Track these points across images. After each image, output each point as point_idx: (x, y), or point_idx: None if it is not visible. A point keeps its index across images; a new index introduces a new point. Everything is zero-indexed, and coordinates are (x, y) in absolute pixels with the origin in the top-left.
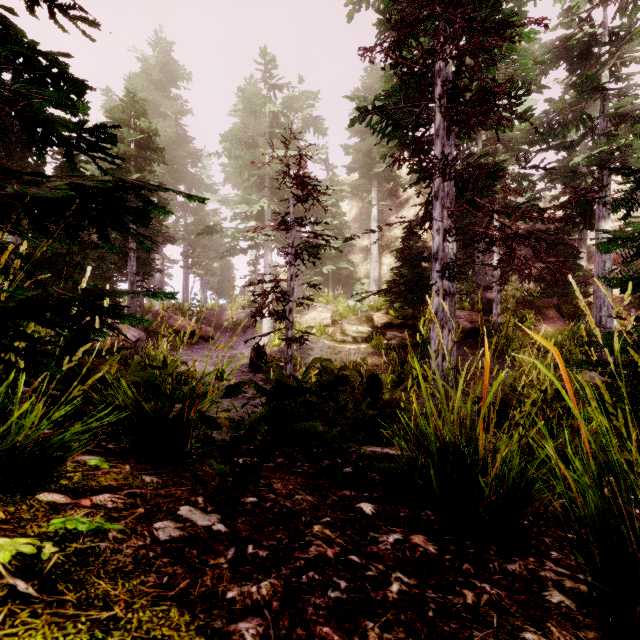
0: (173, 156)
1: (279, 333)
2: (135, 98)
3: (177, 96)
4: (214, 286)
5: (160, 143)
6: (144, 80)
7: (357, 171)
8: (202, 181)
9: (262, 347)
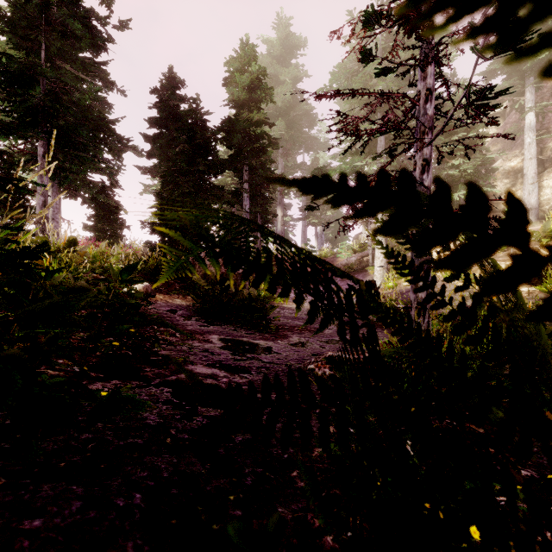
0: (291, 118)
1: (394, 274)
2: (248, 47)
3: (294, 64)
4: (329, 239)
5: (280, 108)
6: (268, 58)
7: (500, 73)
8: (317, 140)
9: (372, 284)
